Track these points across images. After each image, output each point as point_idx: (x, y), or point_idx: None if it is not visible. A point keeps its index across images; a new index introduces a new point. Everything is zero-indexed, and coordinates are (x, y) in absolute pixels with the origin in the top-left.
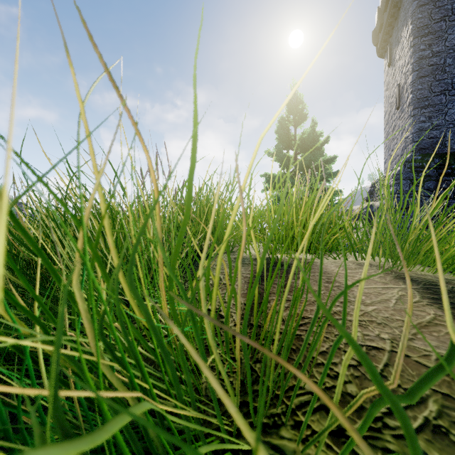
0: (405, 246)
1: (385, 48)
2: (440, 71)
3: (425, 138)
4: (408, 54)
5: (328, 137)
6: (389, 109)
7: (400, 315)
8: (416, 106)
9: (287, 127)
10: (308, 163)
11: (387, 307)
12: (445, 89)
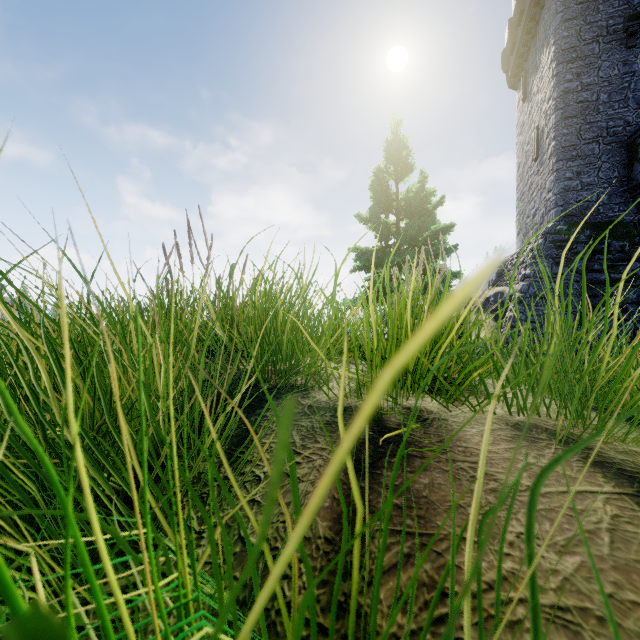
0: (591, 396)
1: (519, 77)
2: (592, 110)
3: (572, 201)
4: (550, 85)
5: (443, 197)
6: (524, 161)
7: (633, 585)
8: (560, 157)
9: (386, 182)
10: (415, 233)
11: (599, 558)
12: (598, 136)
